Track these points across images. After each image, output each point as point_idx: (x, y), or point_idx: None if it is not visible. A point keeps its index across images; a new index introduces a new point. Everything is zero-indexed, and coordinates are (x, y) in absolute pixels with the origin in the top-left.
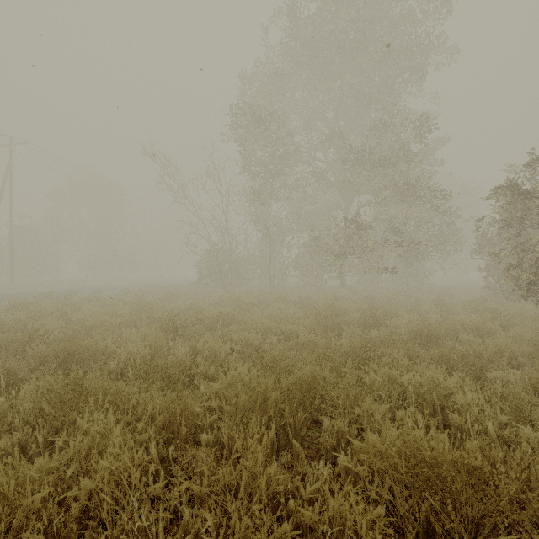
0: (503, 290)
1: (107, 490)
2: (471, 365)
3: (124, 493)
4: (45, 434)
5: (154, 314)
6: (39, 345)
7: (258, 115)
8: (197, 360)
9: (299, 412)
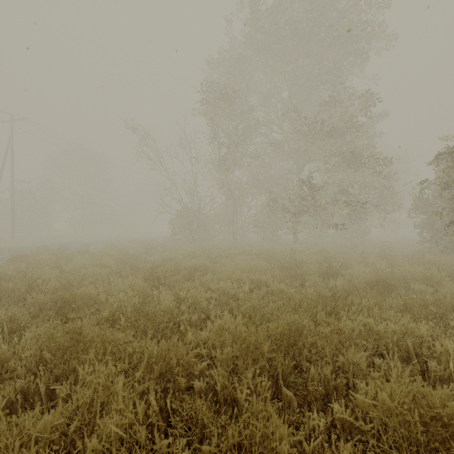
0: (438, 245)
1: (113, 450)
2: (431, 312)
3: (128, 450)
4: (46, 382)
5: (137, 265)
6: (37, 293)
7: (225, 93)
8: (181, 308)
9: (286, 360)
